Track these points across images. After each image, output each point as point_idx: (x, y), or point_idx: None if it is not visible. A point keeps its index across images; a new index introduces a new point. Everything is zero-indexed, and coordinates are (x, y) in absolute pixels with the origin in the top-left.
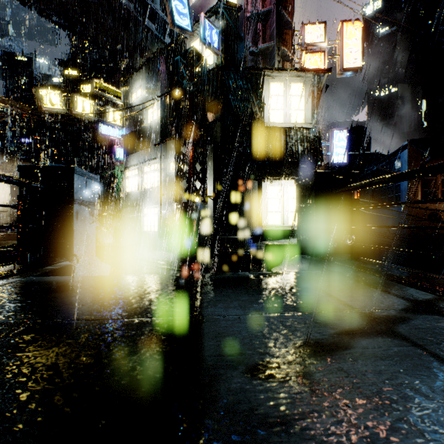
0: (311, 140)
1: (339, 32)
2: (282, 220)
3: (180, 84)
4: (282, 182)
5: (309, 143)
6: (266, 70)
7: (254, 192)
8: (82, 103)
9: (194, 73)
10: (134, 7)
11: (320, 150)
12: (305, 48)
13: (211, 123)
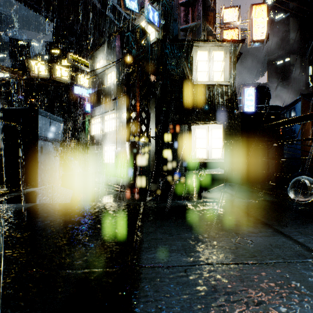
0: (229, 94)
1: (250, 13)
2: (207, 155)
3: (130, 52)
4: (206, 126)
5: (227, 96)
6: (195, 41)
7: (186, 133)
8: (60, 70)
9: (140, 44)
10: (98, 2)
11: (236, 102)
12: (224, 26)
13: (153, 82)
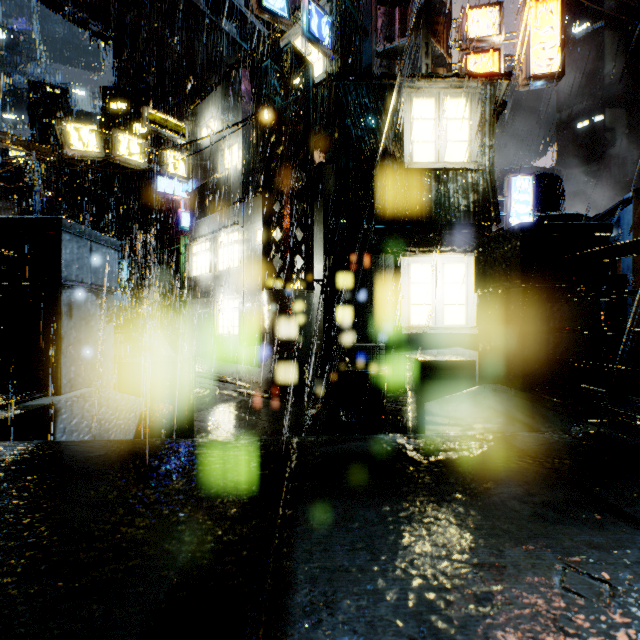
0: (481, 189)
1: (524, 19)
2: (434, 318)
3: (270, 102)
4: (433, 257)
5: (477, 194)
6: (408, 78)
7: (389, 273)
8: (127, 144)
9: (293, 84)
10: (206, 3)
11: (495, 206)
12: (468, 47)
13: (319, 165)
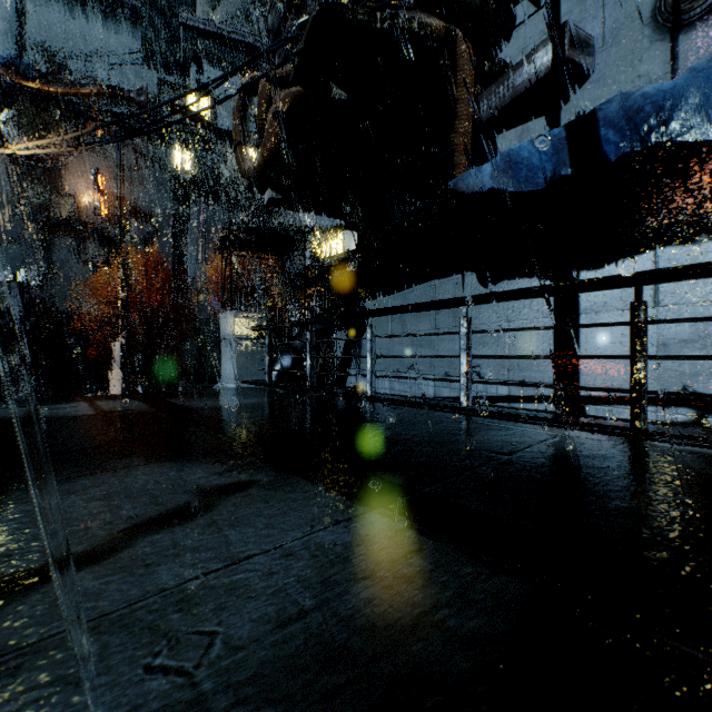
0: None
1: None
2: None
3: None
4: None
5: None
6: None
7: None
8: None
9: None
10: None
11: None
12: None
13: None
